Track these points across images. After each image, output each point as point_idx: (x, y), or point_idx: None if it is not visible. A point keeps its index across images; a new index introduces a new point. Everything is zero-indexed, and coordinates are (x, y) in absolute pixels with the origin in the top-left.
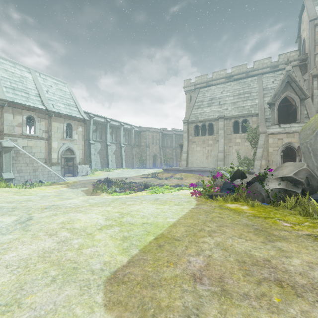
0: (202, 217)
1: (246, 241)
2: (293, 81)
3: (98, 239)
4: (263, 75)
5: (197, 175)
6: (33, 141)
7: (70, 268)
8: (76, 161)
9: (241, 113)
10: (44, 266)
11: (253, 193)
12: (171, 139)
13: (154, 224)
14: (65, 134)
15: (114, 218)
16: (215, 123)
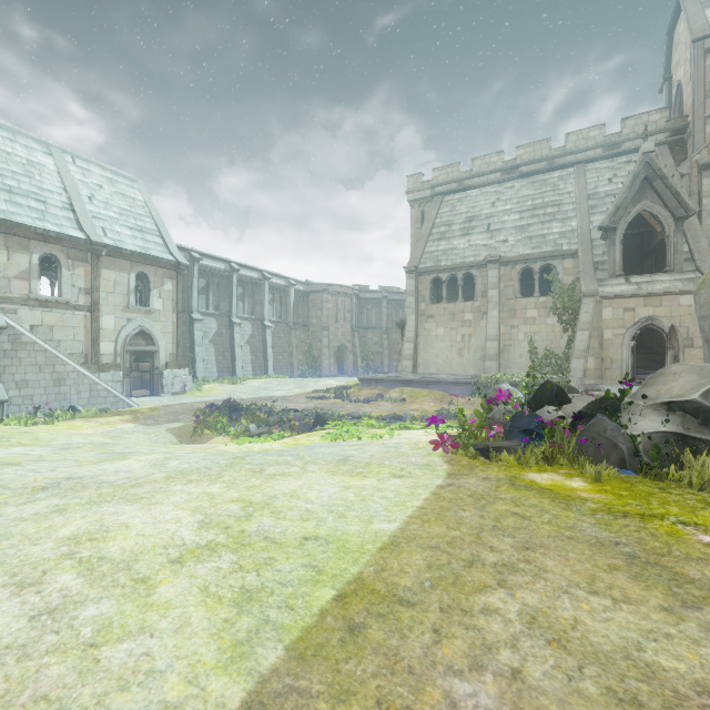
0: (471, 515)
1: (615, 607)
2: (659, 177)
3: (162, 600)
4: (586, 164)
5: (438, 393)
6: (55, 314)
7: None
8: (160, 360)
9: (539, 251)
10: None
11: (593, 443)
12: (379, 310)
13: (337, 543)
14: (132, 297)
15: (225, 520)
16: (479, 273)
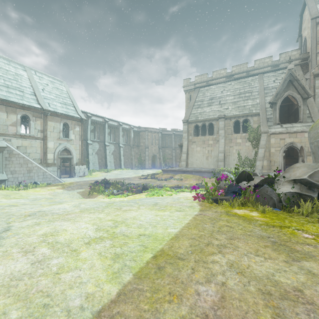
0: (209, 226)
1: (265, 260)
2: (296, 80)
3: (83, 258)
4: (263, 74)
5: (197, 176)
6: (27, 141)
7: (39, 305)
8: (73, 161)
9: (242, 113)
10: (5, 302)
11: (262, 197)
12: (171, 139)
13: (153, 236)
14: (61, 134)
15: (106, 228)
16: (215, 123)
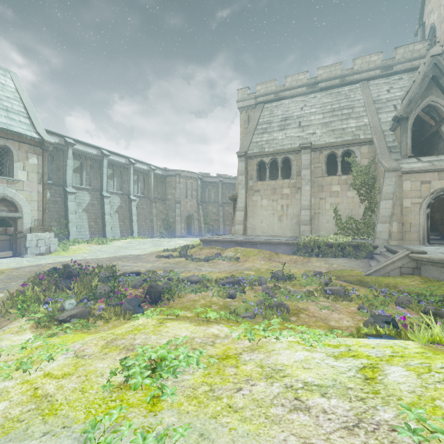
0: None
1: None
2: None
3: None
4: (368, 81)
5: (266, 252)
6: None
7: None
8: (23, 225)
9: (341, 139)
10: None
11: None
12: (216, 190)
13: None
14: None
15: None
16: (294, 157)
